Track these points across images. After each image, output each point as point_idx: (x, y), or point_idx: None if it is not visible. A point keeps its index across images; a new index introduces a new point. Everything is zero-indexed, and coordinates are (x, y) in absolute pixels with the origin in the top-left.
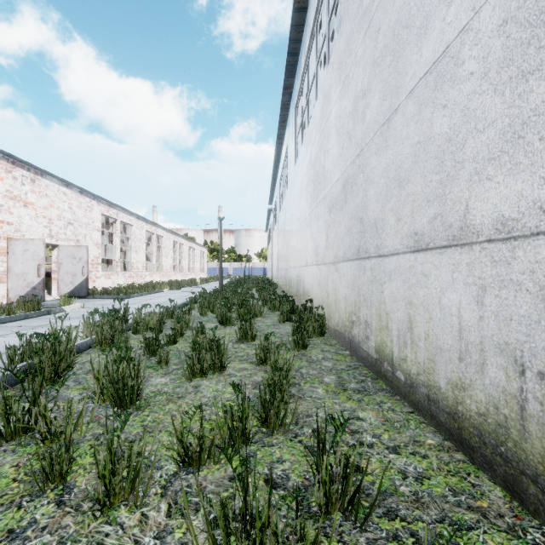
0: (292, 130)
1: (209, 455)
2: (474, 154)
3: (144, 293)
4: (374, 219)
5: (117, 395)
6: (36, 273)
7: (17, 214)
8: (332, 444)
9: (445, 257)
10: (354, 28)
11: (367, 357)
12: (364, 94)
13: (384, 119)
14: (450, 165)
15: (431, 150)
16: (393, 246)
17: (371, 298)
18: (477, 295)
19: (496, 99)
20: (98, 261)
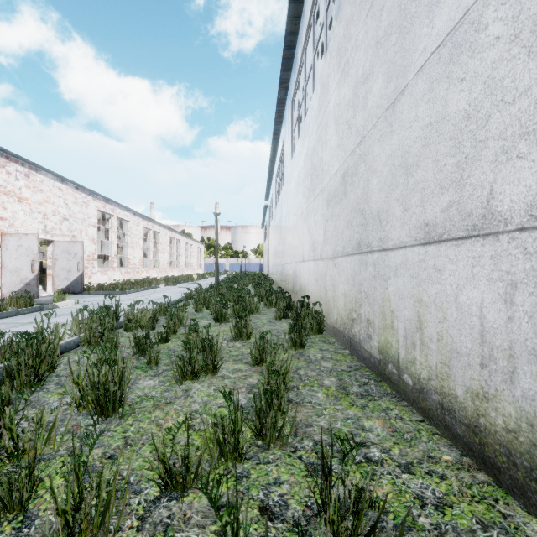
0: (288, 125)
1: (196, 476)
2: (501, 130)
3: (140, 289)
4: (377, 210)
5: (98, 402)
6: (29, 269)
7: (11, 209)
8: (342, 476)
9: (463, 249)
10: (355, 10)
11: (369, 357)
12: (366, 79)
13: (389, 103)
14: (469, 146)
15: (445, 130)
16: (399, 239)
17: (374, 295)
18: (504, 293)
19: (530, 63)
20: (94, 257)
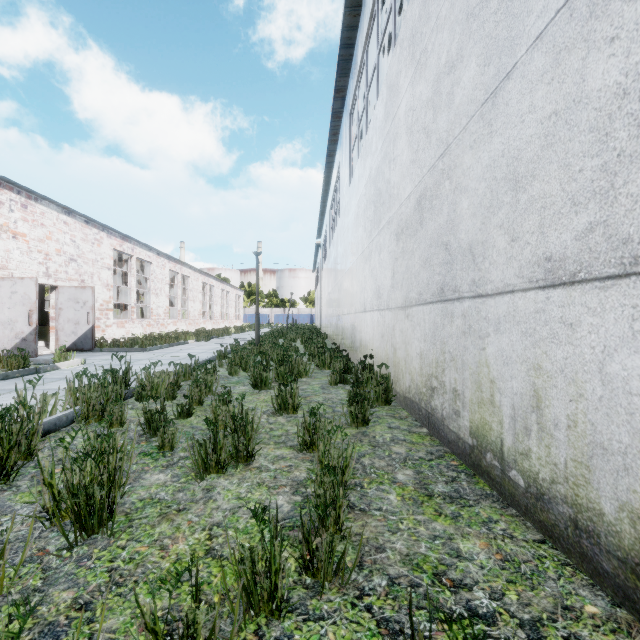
0: (345, 144)
1: None
2: None
3: (164, 345)
4: (468, 242)
5: (76, 515)
6: (26, 321)
7: (4, 247)
8: None
9: (615, 294)
10: None
11: (456, 440)
12: (452, 67)
13: (486, 93)
14: (625, 136)
15: (581, 119)
16: (504, 280)
17: (464, 357)
18: None
19: None
20: (108, 307)
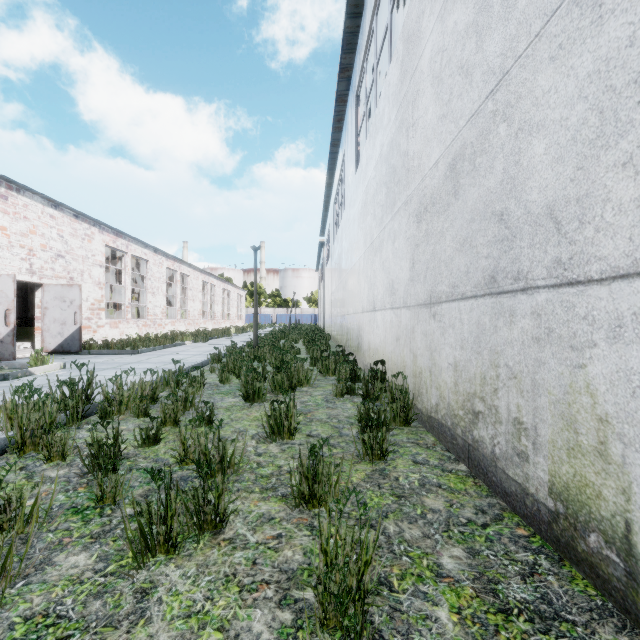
0: (351, 128)
1: None
2: None
3: (157, 347)
4: (546, 204)
5: None
6: (3, 321)
7: None
8: None
9: None
10: None
11: (521, 495)
12: None
13: None
14: None
15: None
16: (634, 253)
17: (536, 375)
18: None
19: None
20: (100, 306)
